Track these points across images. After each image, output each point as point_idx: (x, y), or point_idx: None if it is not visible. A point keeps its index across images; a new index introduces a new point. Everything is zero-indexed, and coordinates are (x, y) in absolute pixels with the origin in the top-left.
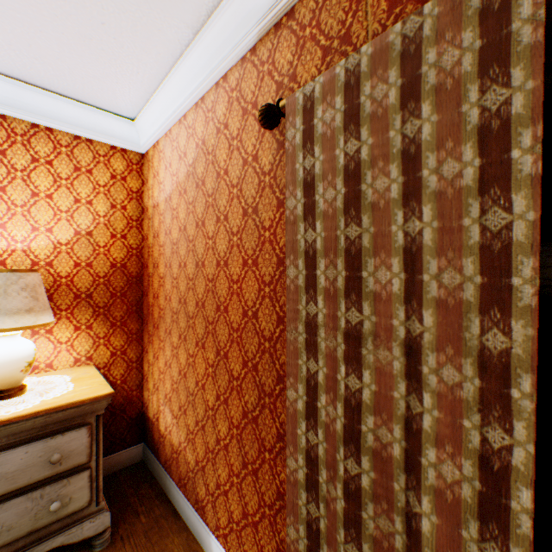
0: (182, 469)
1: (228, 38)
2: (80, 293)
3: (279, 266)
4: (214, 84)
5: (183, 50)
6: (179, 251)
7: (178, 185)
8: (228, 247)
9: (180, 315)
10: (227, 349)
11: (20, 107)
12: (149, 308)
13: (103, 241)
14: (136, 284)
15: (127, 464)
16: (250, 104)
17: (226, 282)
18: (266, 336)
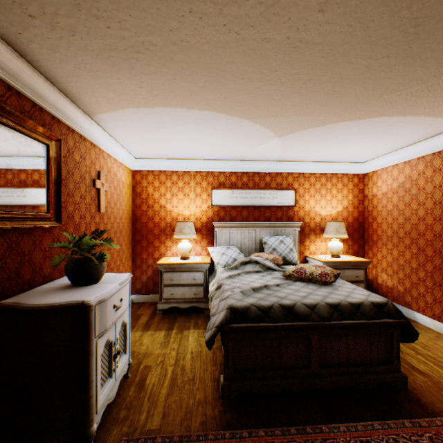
0: (394, 294)
1: (426, 148)
2: None
3: None
4: (415, 158)
5: (401, 147)
6: (392, 214)
7: (391, 189)
8: (424, 214)
9: (393, 237)
10: (423, 248)
11: (329, 170)
12: (368, 235)
13: (350, 210)
14: (361, 226)
15: None
16: (436, 169)
17: (423, 225)
18: None
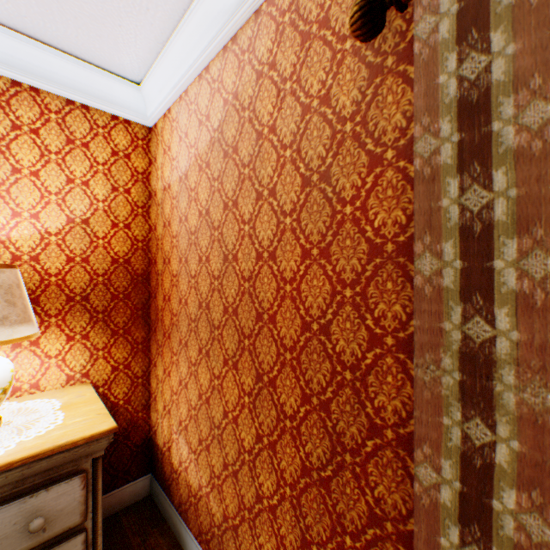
0: (203, 520)
1: None
2: (74, 295)
3: (371, 257)
4: (252, 13)
5: None
6: (199, 242)
7: (198, 157)
8: (275, 232)
9: (200, 323)
10: (274, 374)
11: None
12: (158, 312)
13: (101, 231)
14: (142, 283)
15: (131, 501)
16: (315, 24)
17: (272, 281)
18: (347, 363)
